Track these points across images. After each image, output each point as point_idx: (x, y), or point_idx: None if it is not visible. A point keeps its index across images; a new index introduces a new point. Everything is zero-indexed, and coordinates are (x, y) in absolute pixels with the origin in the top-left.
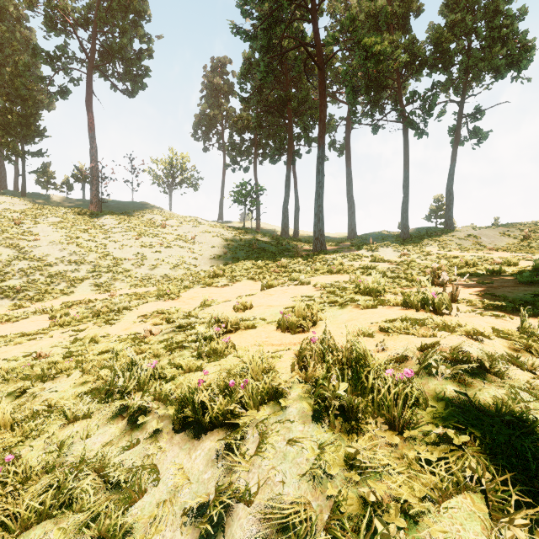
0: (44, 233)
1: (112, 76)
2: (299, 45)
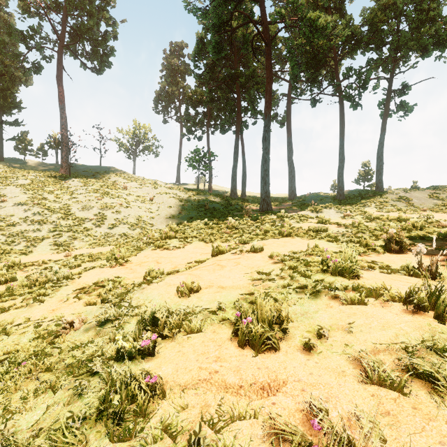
0: (11, 194)
1: (82, 55)
2: (247, 22)
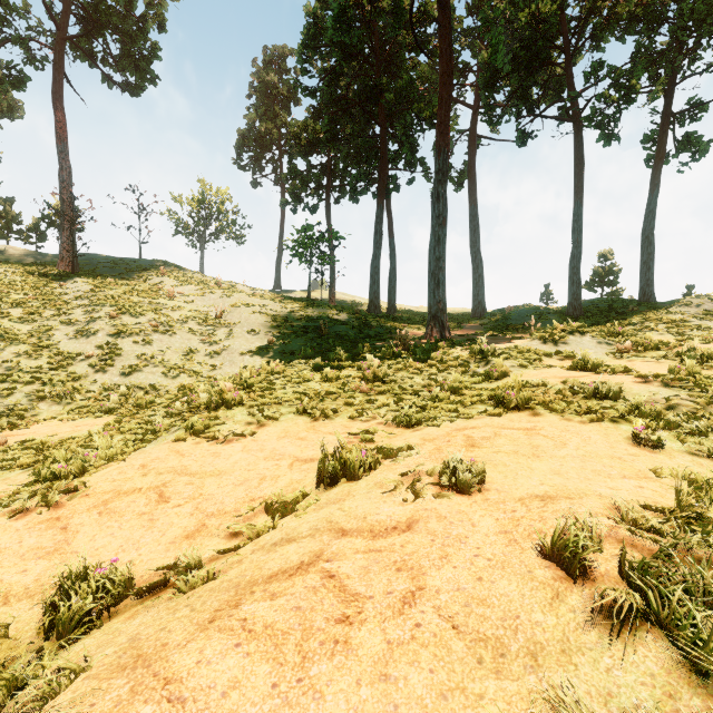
0: None
1: (104, 62)
2: None
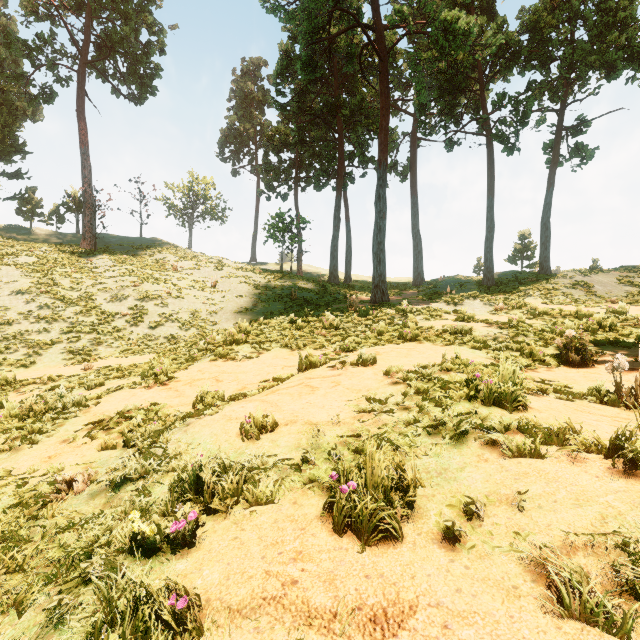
0: (8, 278)
1: (113, 77)
2: (353, 26)
